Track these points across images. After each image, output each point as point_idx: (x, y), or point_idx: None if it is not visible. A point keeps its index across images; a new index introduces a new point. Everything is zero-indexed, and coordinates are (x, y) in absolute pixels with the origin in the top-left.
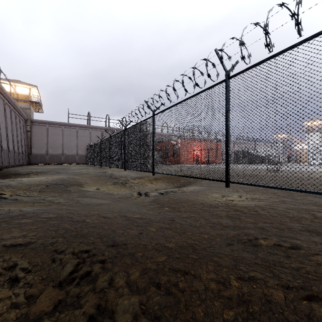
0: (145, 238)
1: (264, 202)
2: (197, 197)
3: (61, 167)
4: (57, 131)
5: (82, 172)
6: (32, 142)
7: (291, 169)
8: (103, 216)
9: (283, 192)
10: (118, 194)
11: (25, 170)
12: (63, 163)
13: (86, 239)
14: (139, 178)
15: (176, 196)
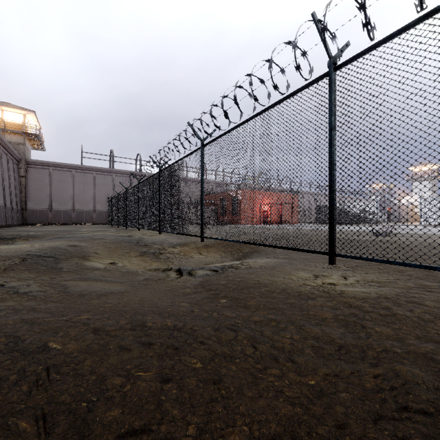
0: (173, 399)
1: (391, 288)
2: (274, 278)
3: (67, 229)
4: (65, 176)
5: (96, 236)
6: (28, 193)
7: (402, 232)
8: (96, 329)
9: (414, 270)
10: (145, 273)
11: (11, 234)
12: (73, 222)
13: (0, 434)
14: (182, 245)
15: (238, 276)
